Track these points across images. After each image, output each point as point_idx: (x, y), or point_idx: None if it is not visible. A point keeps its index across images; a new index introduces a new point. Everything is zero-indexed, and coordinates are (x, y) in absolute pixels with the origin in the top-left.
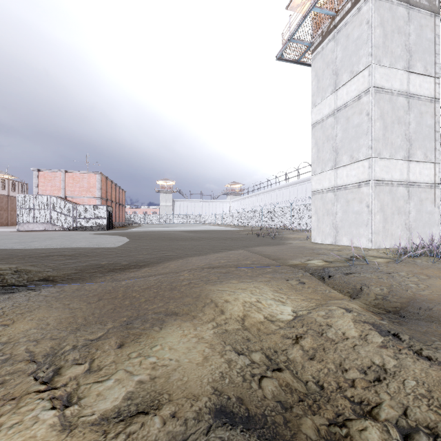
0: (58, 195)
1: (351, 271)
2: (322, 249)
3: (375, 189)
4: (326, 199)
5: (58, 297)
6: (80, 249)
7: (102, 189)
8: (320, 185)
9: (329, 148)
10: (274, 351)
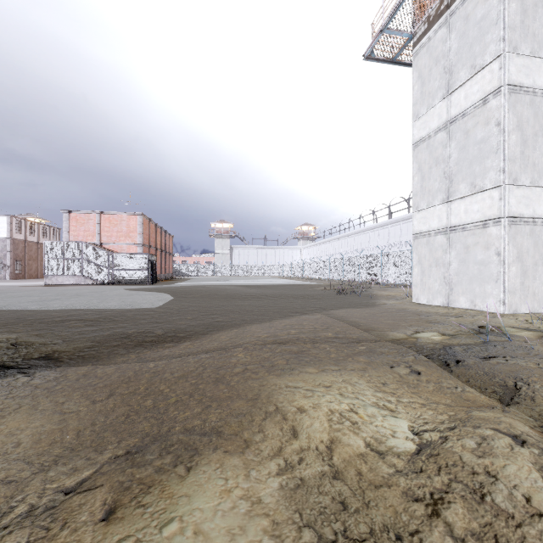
0: (92, 241)
1: (489, 354)
2: (431, 314)
3: (510, 229)
4: (434, 244)
5: (53, 390)
6: (107, 311)
7: (144, 233)
8: (426, 224)
9: (438, 174)
10: (396, 537)
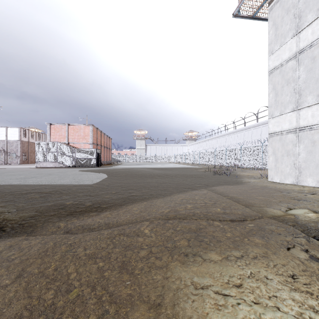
0: (63, 141)
1: None
2: (290, 191)
3: None
4: (285, 140)
5: None
6: (60, 186)
7: (93, 136)
8: (279, 127)
9: (289, 91)
10: None
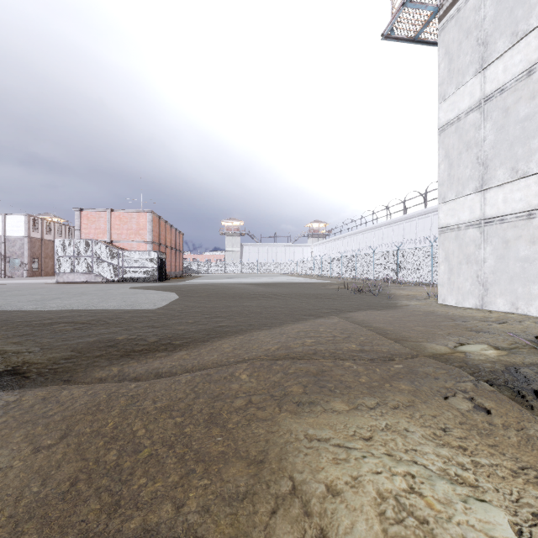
0: (103, 239)
1: None
2: (467, 319)
3: None
4: (464, 239)
5: None
6: (103, 313)
7: (154, 231)
8: (454, 217)
9: (469, 160)
10: None
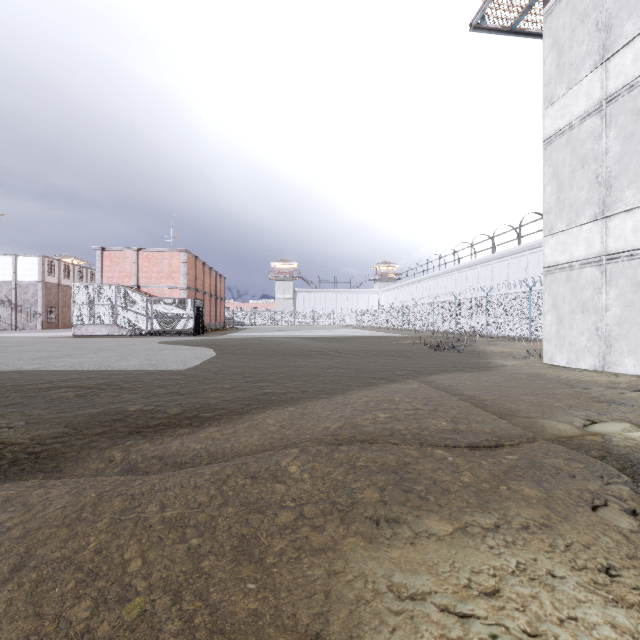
0: (128, 284)
1: None
2: (589, 385)
3: None
4: (579, 281)
5: None
6: (118, 375)
7: (189, 274)
8: (565, 253)
9: (586, 179)
10: None
